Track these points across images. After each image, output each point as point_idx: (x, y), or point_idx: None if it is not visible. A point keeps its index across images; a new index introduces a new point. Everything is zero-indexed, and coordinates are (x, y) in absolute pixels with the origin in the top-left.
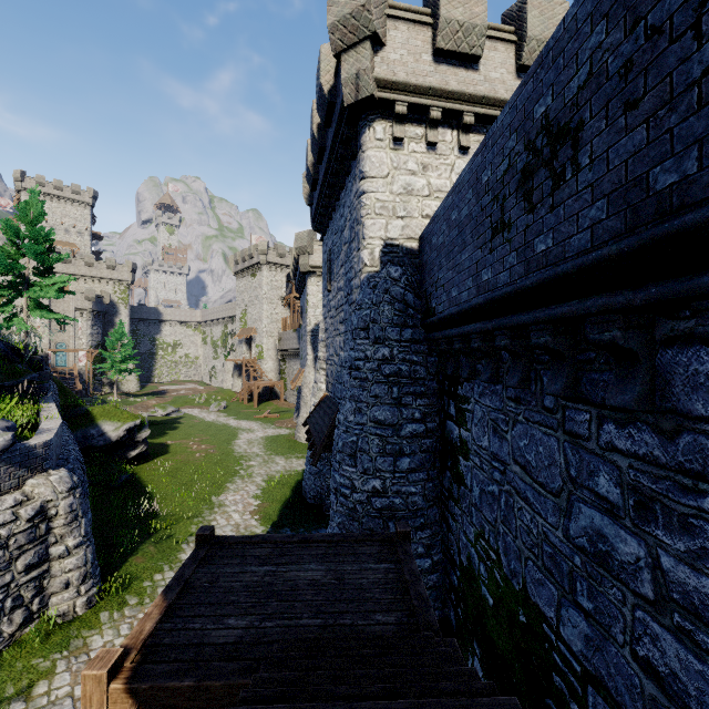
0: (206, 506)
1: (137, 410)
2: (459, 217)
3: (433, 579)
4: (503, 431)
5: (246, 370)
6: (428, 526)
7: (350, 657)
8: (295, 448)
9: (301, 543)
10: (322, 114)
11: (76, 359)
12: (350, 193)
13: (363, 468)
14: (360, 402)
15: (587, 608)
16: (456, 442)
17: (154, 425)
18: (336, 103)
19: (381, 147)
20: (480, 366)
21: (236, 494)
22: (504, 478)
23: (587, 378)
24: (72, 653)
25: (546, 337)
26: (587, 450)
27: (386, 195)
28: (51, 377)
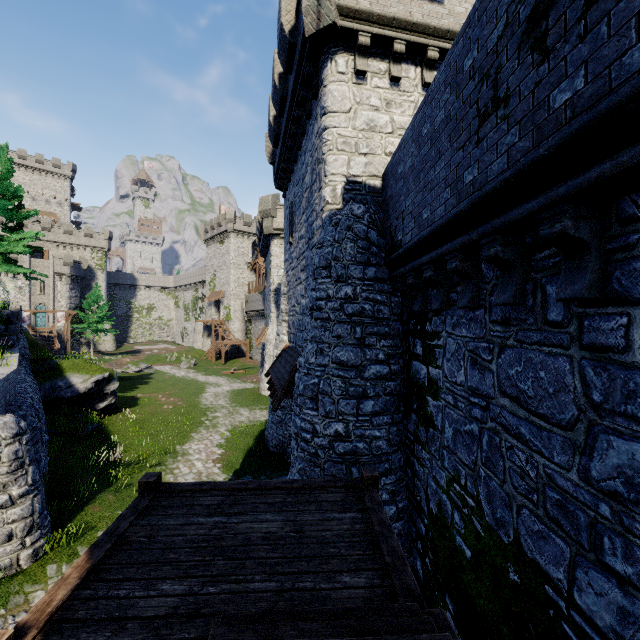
0: (170, 455)
1: (112, 367)
2: (432, 128)
3: (398, 527)
4: (485, 361)
5: (215, 331)
6: (392, 472)
7: None
8: (259, 400)
9: (257, 490)
10: (283, 58)
11: (56, 320)
12: (311, 136)
13: (325, 411)
14: (322, 343)
15: (623, 573)
16: (424, 382)
17: (126, 380)
18: (297, 44)
19: (343, 81)
20: (453, 294)
21: (200, 443)
22: (487, 414)
23: (623, 270)
24: (10, 611)
25: (565, 221)
26: (623, 364)
27: (348, 130)
28: (22, 331)
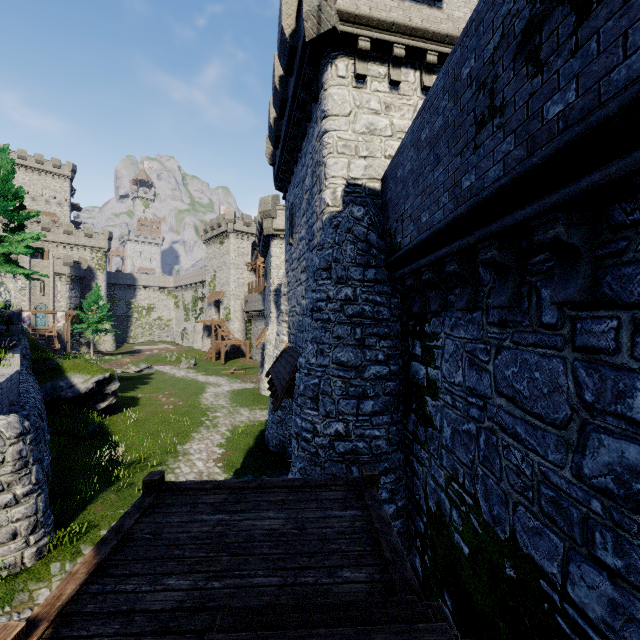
0: (171, 455)
1: (112, 367)
2: (430, 133)
3: (398, 526)
4: (483, 362)
5: (215, 331)
6: (392, 471)
7: (314, 639)
8: (259, 400)
9: (259, 488)
10: (284, 61)
11: (56, 320)
12: (312, 138)
13: (326, 410)
14: (322, 344)
15: (613, 566)
16: (423, 382)
17: (126, 381)
18: (297, 47)
19: (343, 85)
20: (452, 296)
21: (201, 443)
22: (484, 413)
23: (613, 275)
24: (15, 608)
25: (558, 227)
26: (613, 366)
27: (348, 134)
28: (23, 332)
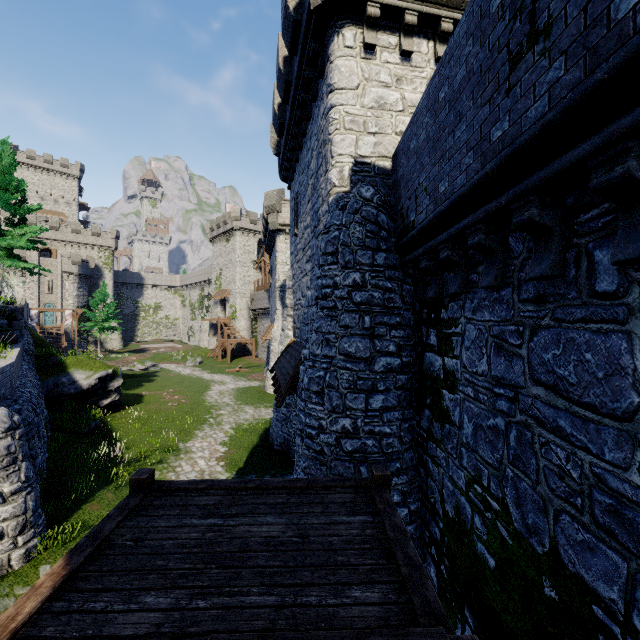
0: (172, 453)
1: (118, 365)
2: (450, 89)
3: (410, 531)
4: (513, 346)
5: (221, 329)
6: (404, 471)
7: None
8: (264, 398)
9: (258, 489)
10: (288, 38)
11: (64, 319)
12: (317, 118)
13: (332, 405)
14: (328, 334)
15: None
16: (439, 374)
17: (131, 378)
18: (302, 21)
19: (351, 56)
20: (474, 275)
21: (204, 441)
22: (515, 406)
23: None
24: None
25: (629, 161)
26: None
27: (356, 108)
28: (26, 327)
